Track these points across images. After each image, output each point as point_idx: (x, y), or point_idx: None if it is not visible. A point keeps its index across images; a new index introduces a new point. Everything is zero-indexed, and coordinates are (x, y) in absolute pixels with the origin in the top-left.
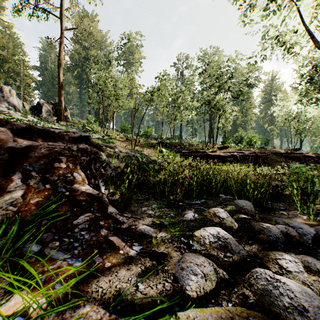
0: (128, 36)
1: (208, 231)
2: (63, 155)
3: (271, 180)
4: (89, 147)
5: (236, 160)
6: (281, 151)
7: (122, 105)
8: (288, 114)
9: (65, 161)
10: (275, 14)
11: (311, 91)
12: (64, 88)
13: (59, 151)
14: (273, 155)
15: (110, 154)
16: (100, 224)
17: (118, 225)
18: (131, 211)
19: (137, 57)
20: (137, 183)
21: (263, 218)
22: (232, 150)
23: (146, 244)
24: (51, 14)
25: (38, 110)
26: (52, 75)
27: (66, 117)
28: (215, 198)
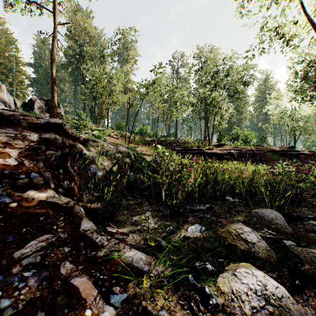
0: (123, 32)
1: (244, 282)
2: (13, 147)
3: None
4: (61, 138)
5: (233, 157)
6: (277, 149)
7: (116, 101)
8: (283, 112)
9: (16, 156)
10: (276, 4)
11: (306, 89)
12: (58, 85)
13: (5, 141)
14: (270, 153)
15: (97, 149)
16: (64, 251)
17: (93, 252)
18: (118, 221)
19: (132, 54)
20: (129, 183)
21: (302, 237)
22: (229, 148)
23: (134, 289)
24: (44, 8)
25: (30, 107)
26: (46, 72)
27: (59, 114)
28: (221, 201)
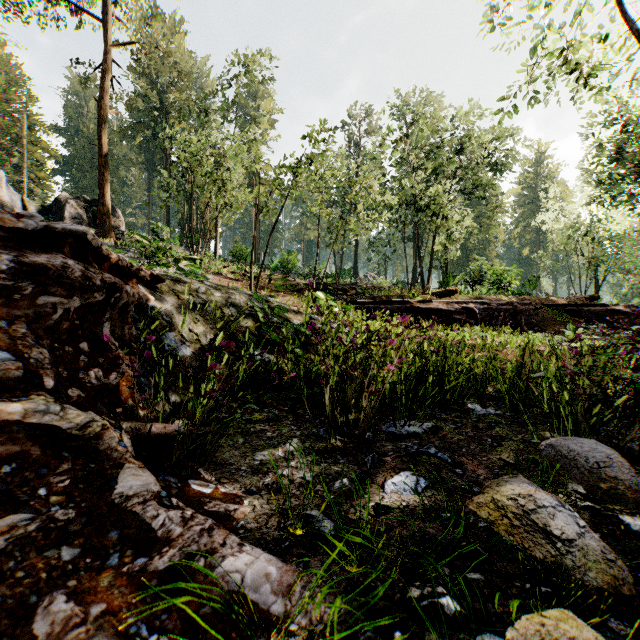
0: (247, 61)
1: None
2: None
3: (565, 362)
4: (80, 267)
5: (473, 319)
6: (562, 302)
7: (233, 203)
8: (573, 226)
9: None
10: None
11: (622, 180)
12: (115, 172)
13: None
14: (548, 310)
15: (183, 299)
16: (59, 561)
17: (140, 558)
18: (220, 464)
19: (266, 109)
20: (252, 374)
21: None
22: (464, 299)
23: None
24: (84, 12)
25: (56, 215)
26: (90, 145)
27: (116, 230)
28: (458, 414)
